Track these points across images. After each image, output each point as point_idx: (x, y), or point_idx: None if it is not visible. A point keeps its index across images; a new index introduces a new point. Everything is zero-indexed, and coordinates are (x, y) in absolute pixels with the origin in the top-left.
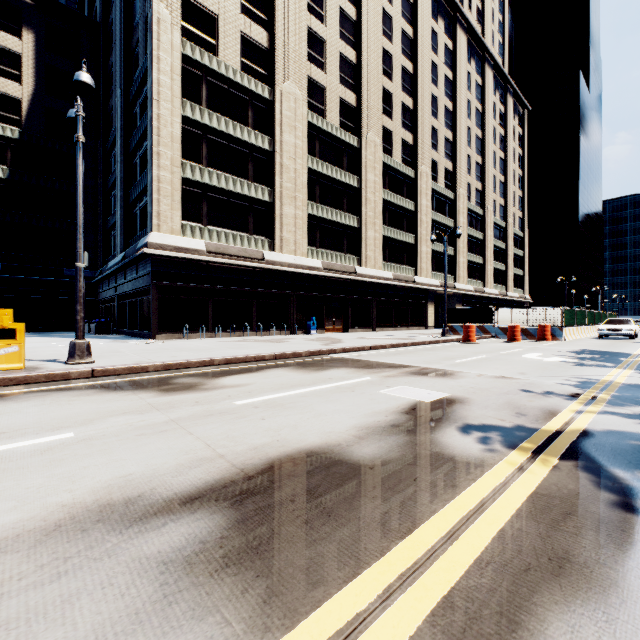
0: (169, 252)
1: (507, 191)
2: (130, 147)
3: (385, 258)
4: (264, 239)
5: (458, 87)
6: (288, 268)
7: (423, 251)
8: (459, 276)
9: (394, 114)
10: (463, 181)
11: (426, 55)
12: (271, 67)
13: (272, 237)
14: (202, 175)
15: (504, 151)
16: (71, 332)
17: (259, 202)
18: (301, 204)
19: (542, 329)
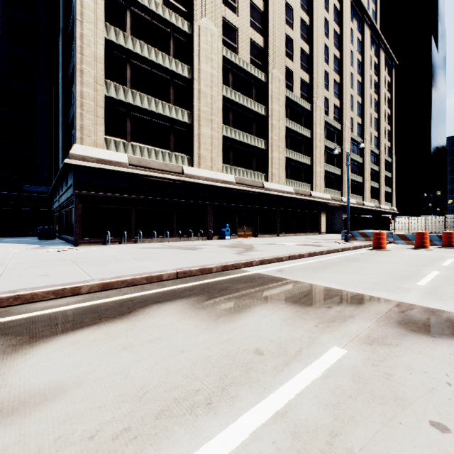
0: (91, 163)
1: (380, 125)
2: (68, 77)
3: (287, 176)
4: (184, 156)
5: (344, 39)
6: (205, 181)
7: (317, 171)
8: (345, 192)
9: (294, 57)
10: (348, 115)
11: (320, 10)
12: (190, 5)
13: (191, 154)
14: (126, 95)
15: (377, 94)
16: (27, 237)
17: (179, 123)
18: (217, 126)
19: (448, 236)
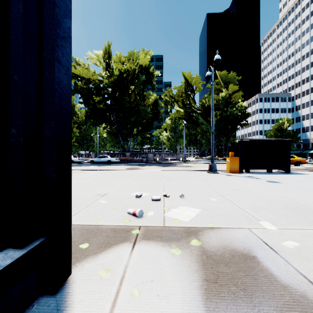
0: None
1: None
2: None
3: None
4: None
5: None
6: None
7: None
8: None
9: None
10: None
11: None
12: None
13: None
14: None
15: None
16: None
17: None
18: None
19: None
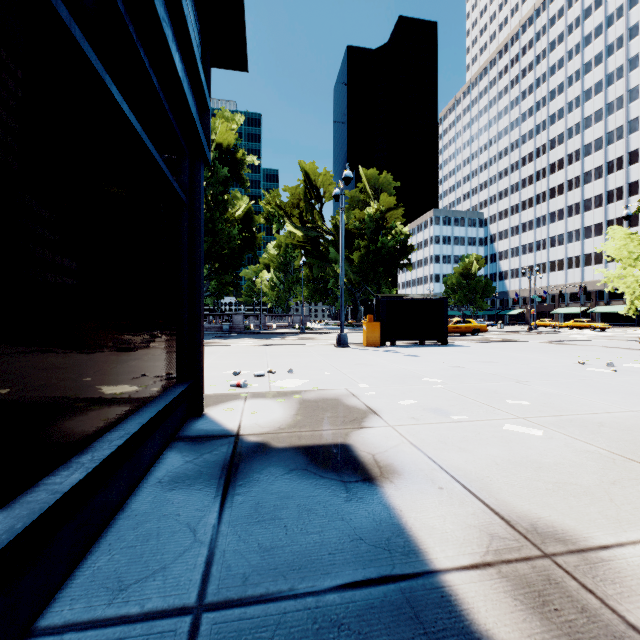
0: None
1: None
2: None
3: None
4: None
5: None
6: None
7: None
8: None
9: None
10: None
11: None
12: None
13: None
14: None
15: None
16: None
17: None
18: None
19: None
